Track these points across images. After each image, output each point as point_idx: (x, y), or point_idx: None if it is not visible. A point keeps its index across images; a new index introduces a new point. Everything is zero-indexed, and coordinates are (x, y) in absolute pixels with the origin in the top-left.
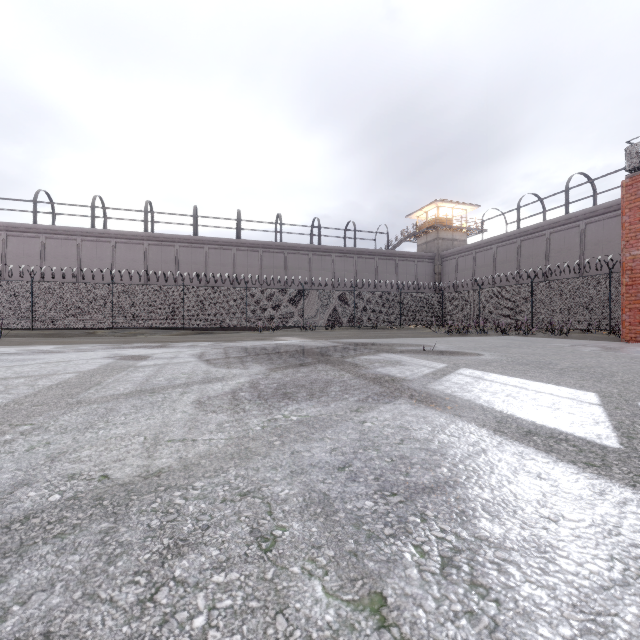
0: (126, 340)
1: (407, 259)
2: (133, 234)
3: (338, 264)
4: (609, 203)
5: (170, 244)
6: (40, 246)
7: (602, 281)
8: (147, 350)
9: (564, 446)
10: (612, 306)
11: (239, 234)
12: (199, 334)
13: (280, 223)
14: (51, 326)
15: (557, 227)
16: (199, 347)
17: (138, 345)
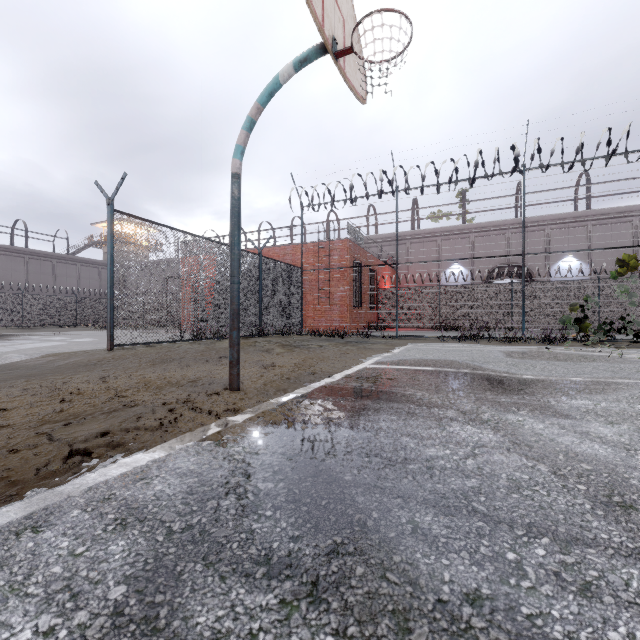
0: None
1: (91, 265)
2: None
3: (3, 262)
4: None
5: None
6: None
7: None
8: None
9: (47, 340)
10: None
11: None
12: None
13: None
14: None
15: None
16: None
17: None
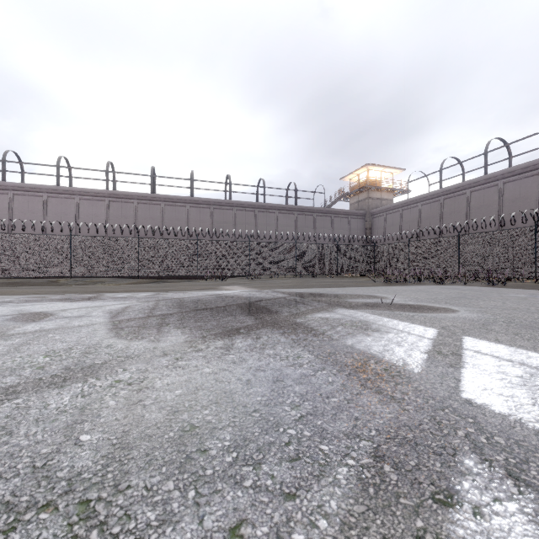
0: (68, 290)
1: (341, 216)
2: (95, 191)
3: (281, 220)
4: (526, 164)
5: (129, 201)
6: (8, 202)
7: (527, 233)
8: (65, 304)
9: None
10: (537, 256)
11: (192, 192)
12: (153, 282)
13: (229, 183)
14: (11, 275)
15: (477, 186)
16: (130, 299)
17: (66, 297)
